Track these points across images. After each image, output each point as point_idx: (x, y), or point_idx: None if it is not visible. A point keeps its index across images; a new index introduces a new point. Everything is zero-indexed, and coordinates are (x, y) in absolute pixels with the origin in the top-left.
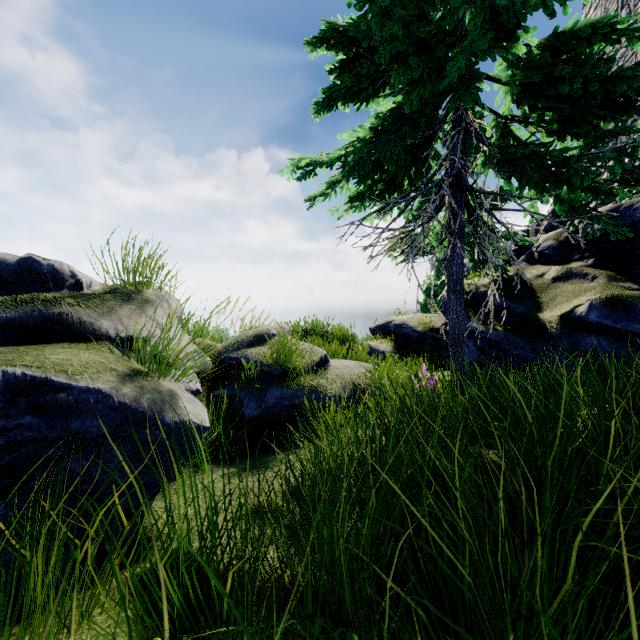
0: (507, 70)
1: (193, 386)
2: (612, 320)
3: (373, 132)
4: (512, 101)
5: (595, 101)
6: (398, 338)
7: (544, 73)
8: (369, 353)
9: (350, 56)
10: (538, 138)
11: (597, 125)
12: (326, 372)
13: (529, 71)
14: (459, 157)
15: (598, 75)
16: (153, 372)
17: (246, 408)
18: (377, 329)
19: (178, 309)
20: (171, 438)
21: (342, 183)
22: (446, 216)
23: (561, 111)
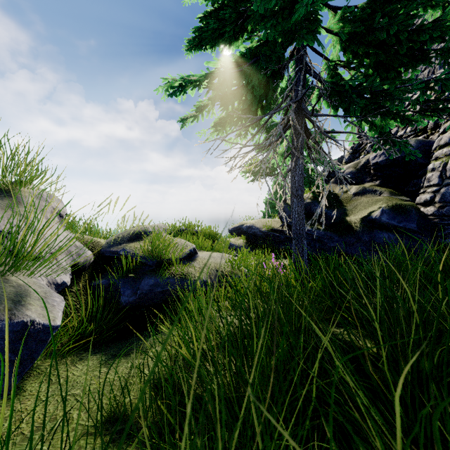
0: (336, 23)
1: (58, 279)
2: (397, 221)
3: (233, 64)
4: (340, 48)
5: (401, 50)
6: (249, 236)
7: (365, 25)
8: (228, 247)
9: (214, 8)
10: (362, 74)
11: (399, 72)
12: (194, 262)
13: (354, 23)
14: (301, 88)
15: (406, 27)
16: (3, 266)
17: (122, 295)
18: (234, 230)
19: (60, 208)
20: (2, 345)
21: (208, 108)
22: (288, 139)
23: (376, 58)
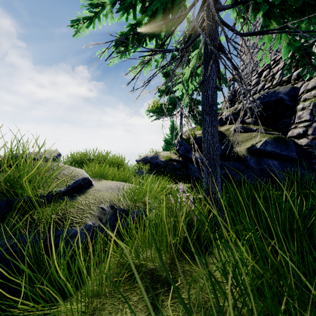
0: None
1: None
2: (279, 150)
3: None
4: None
5: None
6: (152, 165)
7: None
8: (135, 174)
9: None
10: None
11: None
12: (82, 196)
13: None
14: None
15: None
16: None
17: None
18: (140, 160)
19: None
20: None
21: (103, 10)
22: (194, 59)
23: None
